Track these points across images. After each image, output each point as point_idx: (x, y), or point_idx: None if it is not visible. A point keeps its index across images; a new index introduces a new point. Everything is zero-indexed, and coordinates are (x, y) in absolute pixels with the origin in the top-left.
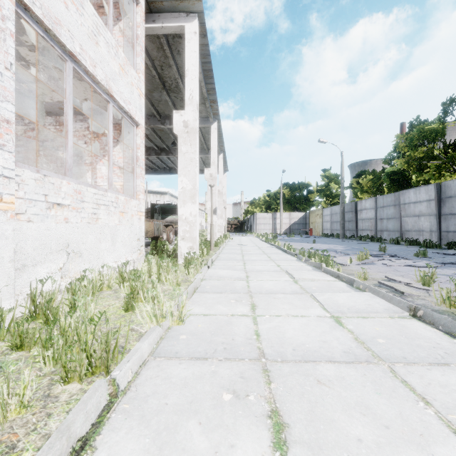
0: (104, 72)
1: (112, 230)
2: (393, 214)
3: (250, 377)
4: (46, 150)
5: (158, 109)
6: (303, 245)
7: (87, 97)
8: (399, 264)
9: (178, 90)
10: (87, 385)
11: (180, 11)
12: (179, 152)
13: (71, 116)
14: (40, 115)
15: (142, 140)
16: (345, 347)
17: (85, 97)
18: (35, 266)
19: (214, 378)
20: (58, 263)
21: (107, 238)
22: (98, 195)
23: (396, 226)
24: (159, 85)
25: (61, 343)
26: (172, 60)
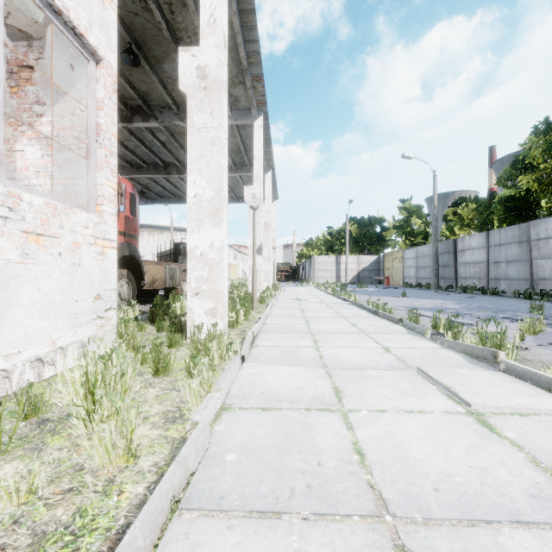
0: None
1: None
2: (517, 255)
3: None
4: None
5: (174, 95)
6: (390, 300)
7: None
8: None
9: None
10: None
11: None
12: (189, 126)
13: None
14: None
15: (109, 93)
16: None
17: None
18: None
19: None
20: None
21: None
22: None
23: (522, 272)
24: (169, 43)
25: None
26: None
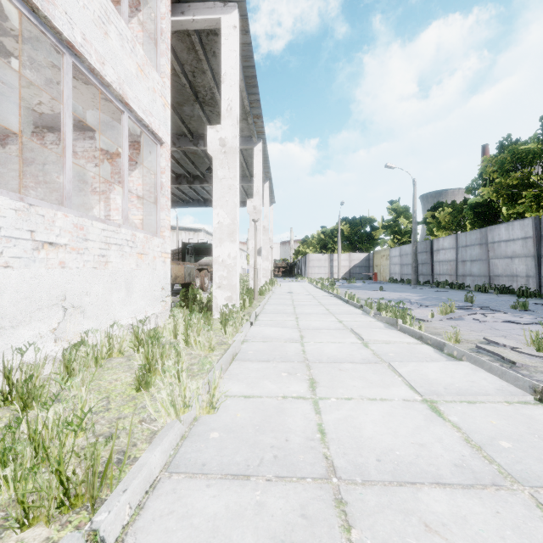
0: (116, 72)
1: (127, 277)
2: (479, 255)
3: (316, 517)
4: (47, 176)
5: (190, 127)
6: (367, 293)
7: (97, 106)
8: (495, 320)
9: (214, 102)
10: (58, 531)
11: (216, 0)
12: (214, 177)
13: (70, 127)
14: (39, 131)
15: (167, 162)
16: (455, 456)
17: (94, 106)
18: (16, 328)
19: (259, 518)
20: (50, 323)
21: (120, 287)
22: (108, 232)
23: (482, 270)
24: (190, 96)
25: (29, 452)
26: (206, 64)
